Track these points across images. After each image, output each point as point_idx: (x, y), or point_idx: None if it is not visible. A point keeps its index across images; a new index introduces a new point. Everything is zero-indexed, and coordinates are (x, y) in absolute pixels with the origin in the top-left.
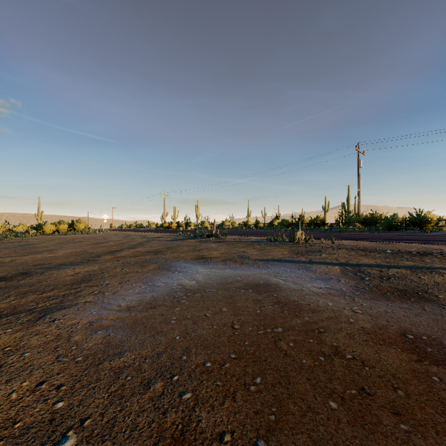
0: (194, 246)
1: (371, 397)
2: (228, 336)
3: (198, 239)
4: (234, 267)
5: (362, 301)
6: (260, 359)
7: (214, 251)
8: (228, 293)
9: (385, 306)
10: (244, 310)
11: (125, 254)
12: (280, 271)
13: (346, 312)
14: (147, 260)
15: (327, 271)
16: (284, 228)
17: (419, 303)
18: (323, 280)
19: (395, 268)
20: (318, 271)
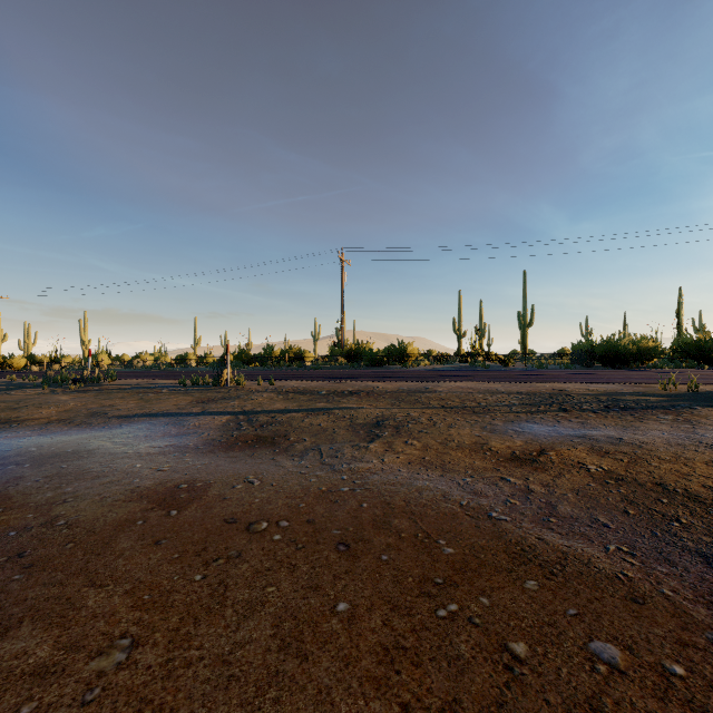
0: (16, 401)
1: (19, 559)
2: None
3: (45, 387)
4: (53, 432)
5: (191, 456)
6: None
7: (49, 409)
8: None
9: (210, 458)
10: None
11: None
12: (131, 430)
13: (146, 472)
14: None
15: (205, 423)
16: (241, 364)
17: (257, 449)
18: (179, 436)
19: (295, 412)
20: (192, 425)
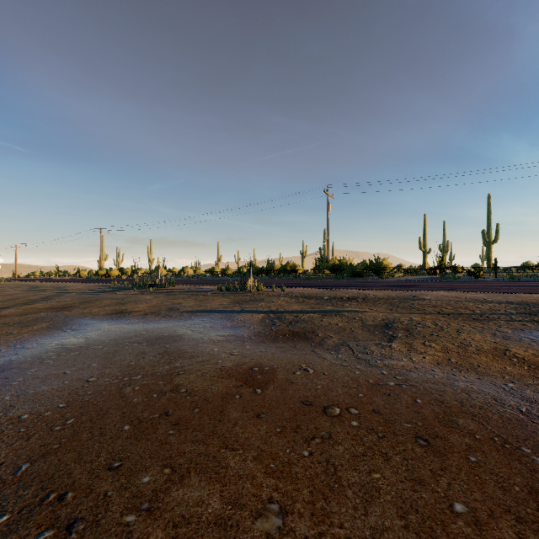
0: (122, 299)
1: (167, 417)
2: (73, 389)
3: (135, 290)
4: (151, 321)
5: (249, 344)
6: (90, 404)
7: (142, 304)
8: (114, 349)
9: (264, 347)
10: (117, 363)
11: (9, 312)
12: (199, 322)
13: (223, 355)
14: (38, 319)
15: (248, 319)
16: (252, 275)
17: (296, 342)
18: (234, 328)
19: (311, 313)
20: (239, 320)
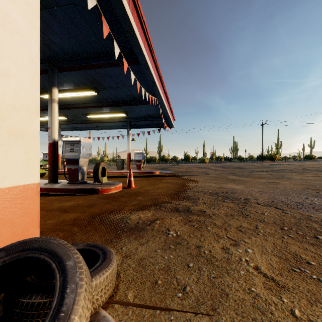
0: None
1: None
2: None
3: None
4: None
5: None
6: None
7: None
8: None
9: None
10: None
11: None
12: None
13: None
14: None
15: None
16: None
17: None
18: None
19: None
20: None
